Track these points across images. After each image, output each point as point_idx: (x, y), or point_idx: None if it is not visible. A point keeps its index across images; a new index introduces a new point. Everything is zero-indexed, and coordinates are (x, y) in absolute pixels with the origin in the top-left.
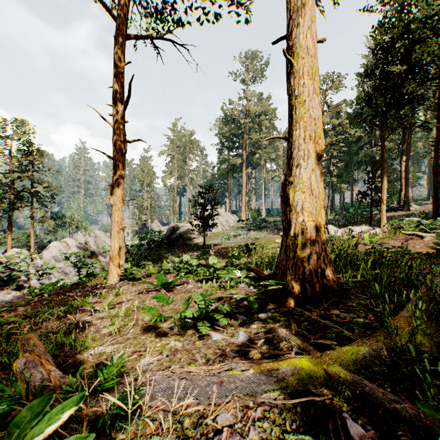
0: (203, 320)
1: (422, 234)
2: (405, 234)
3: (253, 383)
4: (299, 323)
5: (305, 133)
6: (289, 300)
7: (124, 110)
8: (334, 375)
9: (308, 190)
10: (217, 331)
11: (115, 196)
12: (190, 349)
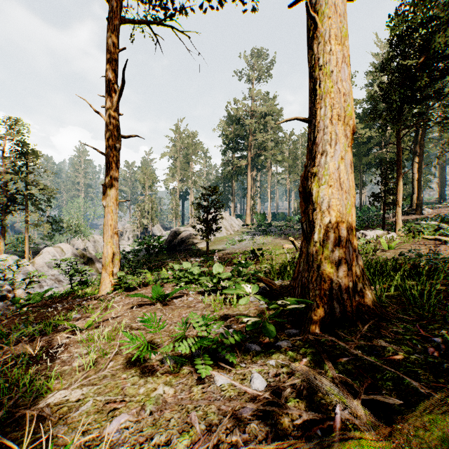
0: (203, 354)
1: (445, 238)
2: (427, 238)
3: None
4: (333, 359)
5: (332, 111)
6: (314, 323)
7: (117, 101)
8: None
9: (336, 184)
10: (222, 368)
11: (108, 196)
12: (183, 403)
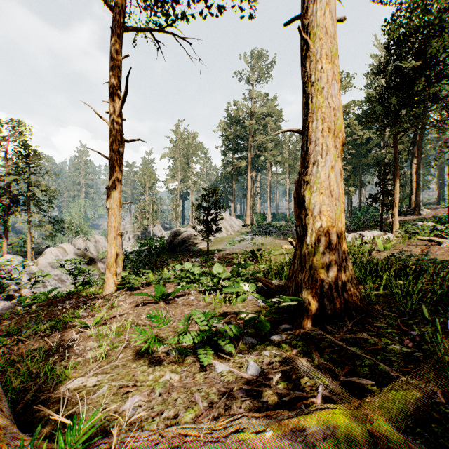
0: (205, 346)
1: (439, 239)
2: (421, 239)
3: (271, 447)
4: (320, 350)
5: (323, 125)
6: (306, 319)
7: (121, 106)
8: (381, 436)
9: (326, 191)
10: (222, 358)
11: (111, 199)
12: (188, 386)
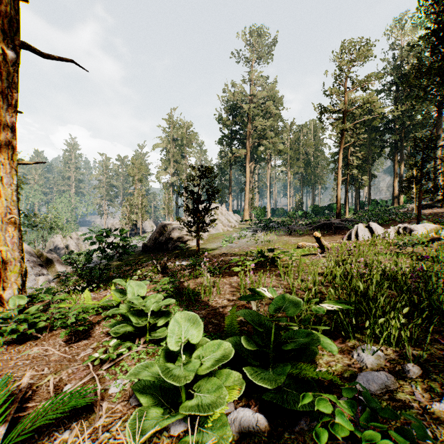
0: None
1: None
2: None
3: None
4: None
5: None
6: None
7: None
8: None
9: None
10: None
11: None
12: None
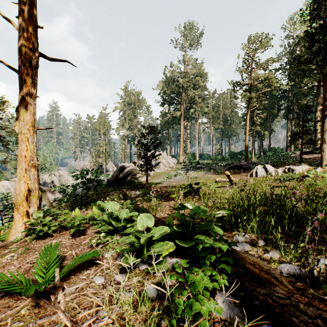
0: None
1: None
2: None
3: None
4: None
5: None
6: None
7: (31, 4)
8: None
9: None
10: None
11: (21, 121)
12: None
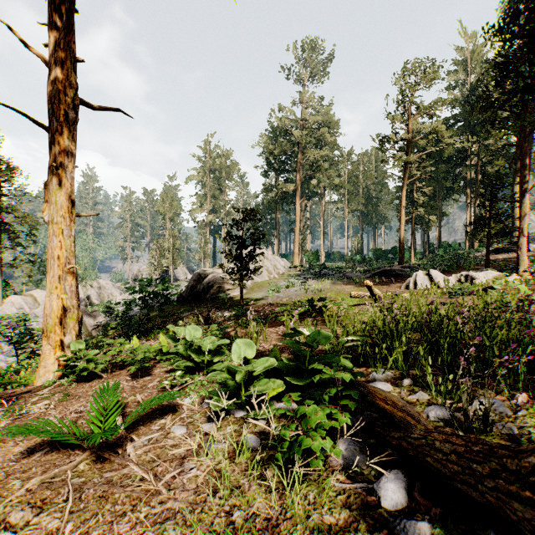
0: None
1: None
2: None
3: None
4: None
5: None
6: None
7: (67, 27)
8: None
9: None
10: None
11: (52, 205)
12: None
